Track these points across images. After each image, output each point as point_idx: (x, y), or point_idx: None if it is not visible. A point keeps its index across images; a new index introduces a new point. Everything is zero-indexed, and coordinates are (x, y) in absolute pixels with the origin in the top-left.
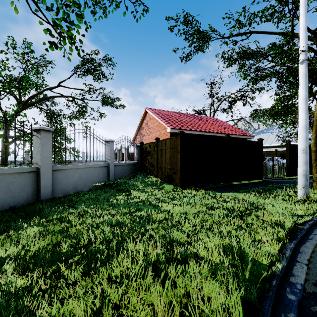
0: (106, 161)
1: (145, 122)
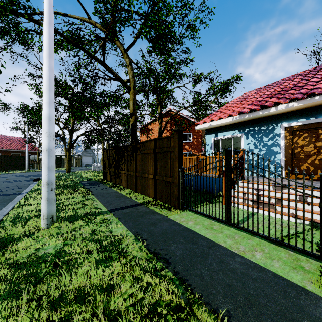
0: None
1: None
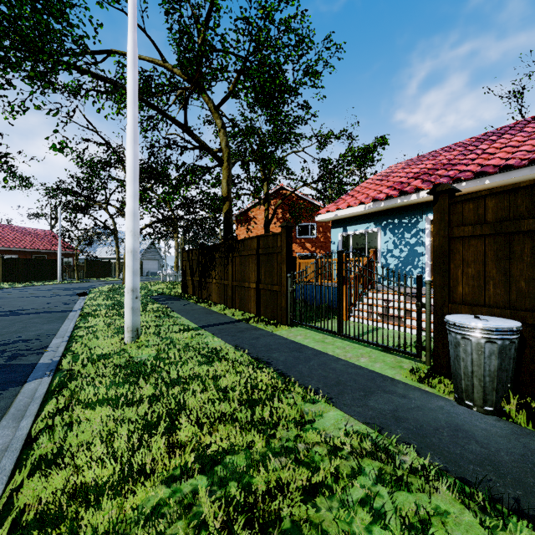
0: None
1: None
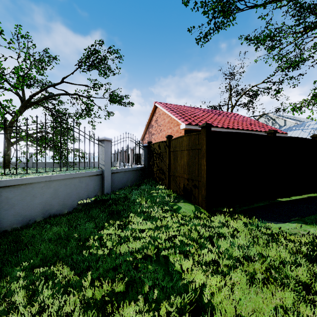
0: (99, 168)
1: (155, 119)
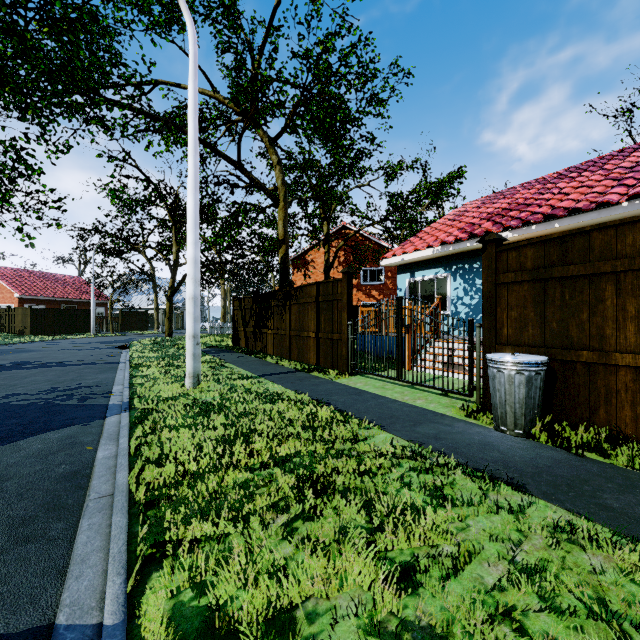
0: None
1: None
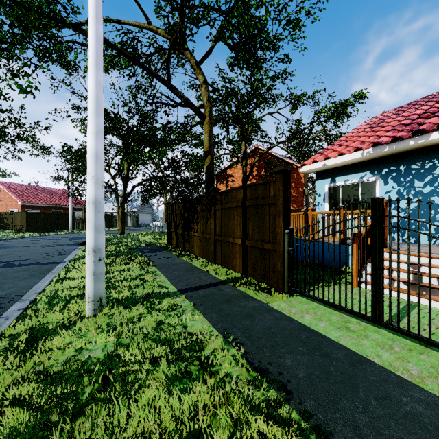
0: None
1: None
